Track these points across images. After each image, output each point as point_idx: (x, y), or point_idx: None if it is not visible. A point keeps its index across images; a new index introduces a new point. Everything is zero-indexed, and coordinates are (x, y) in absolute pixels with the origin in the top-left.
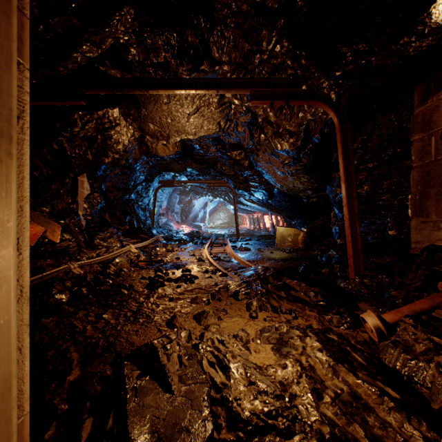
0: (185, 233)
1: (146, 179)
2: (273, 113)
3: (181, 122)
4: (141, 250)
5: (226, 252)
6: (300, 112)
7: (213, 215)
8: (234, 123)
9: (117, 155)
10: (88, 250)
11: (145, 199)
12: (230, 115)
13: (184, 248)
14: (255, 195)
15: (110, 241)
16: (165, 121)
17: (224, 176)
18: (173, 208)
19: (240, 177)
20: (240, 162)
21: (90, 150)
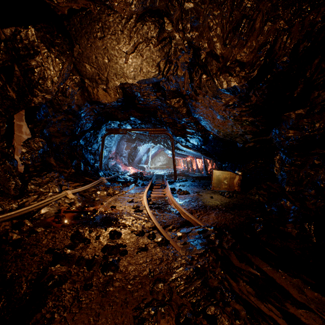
0: (130, 174)
1: (93, 127)
2: (220, 43)
3: (119, 63)
4: (80, 194)
5: (165, 196)
6: (266, 22)
7: (155, 158)
8: (174, 65)
9: (49, 95)
10: (6, 200)
11: (94, 145)
12: (170, 55)
13: (125, 191)
14: (191, 141)
15: (48, 186)
16: (102, 62)
17: (163, 124)
18: (121, 153)
19: (178, 124)
20: (179, 110)
21: (9, 85)
